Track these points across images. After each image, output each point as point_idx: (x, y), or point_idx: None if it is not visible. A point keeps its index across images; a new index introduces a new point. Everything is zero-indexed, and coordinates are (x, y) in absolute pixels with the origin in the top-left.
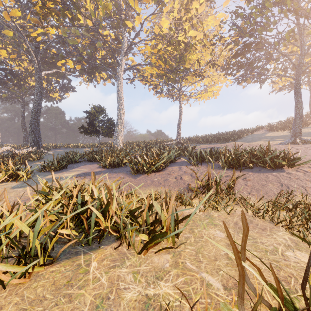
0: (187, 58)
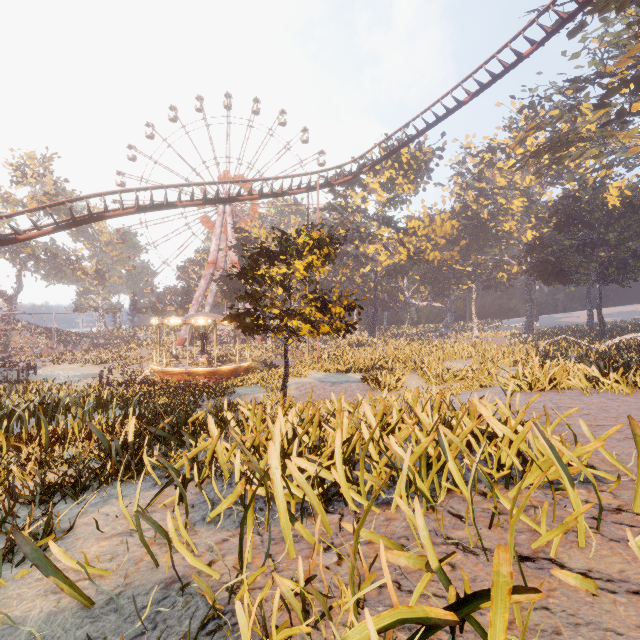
0: None
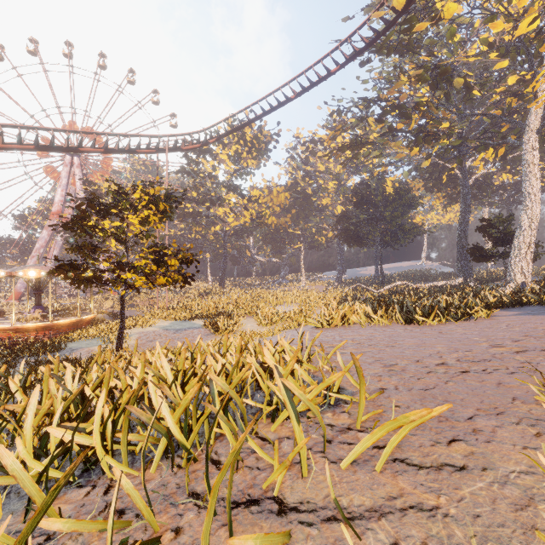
0: None
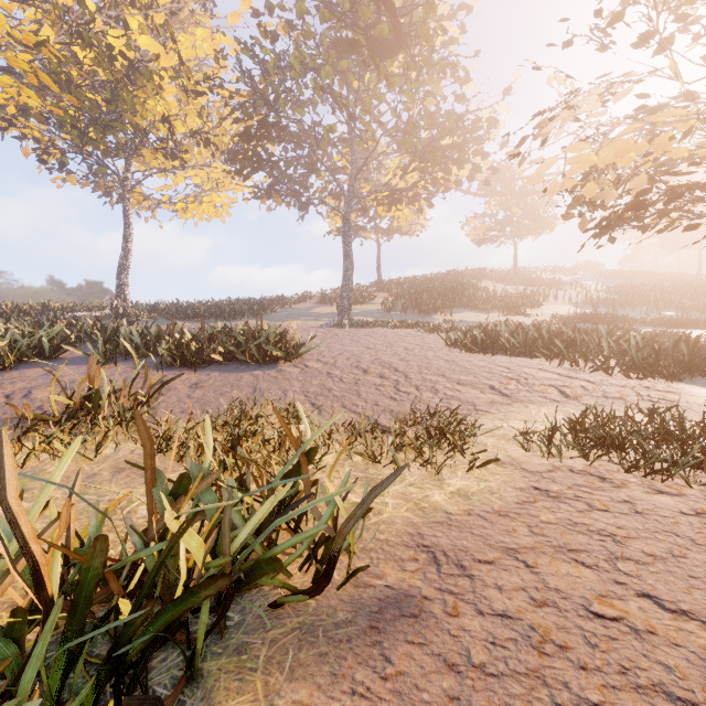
0: (136, 101)
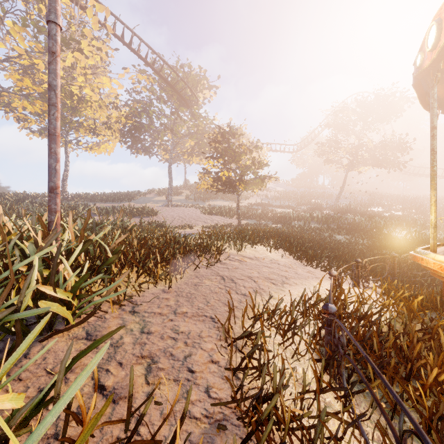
0: (83, 114)
